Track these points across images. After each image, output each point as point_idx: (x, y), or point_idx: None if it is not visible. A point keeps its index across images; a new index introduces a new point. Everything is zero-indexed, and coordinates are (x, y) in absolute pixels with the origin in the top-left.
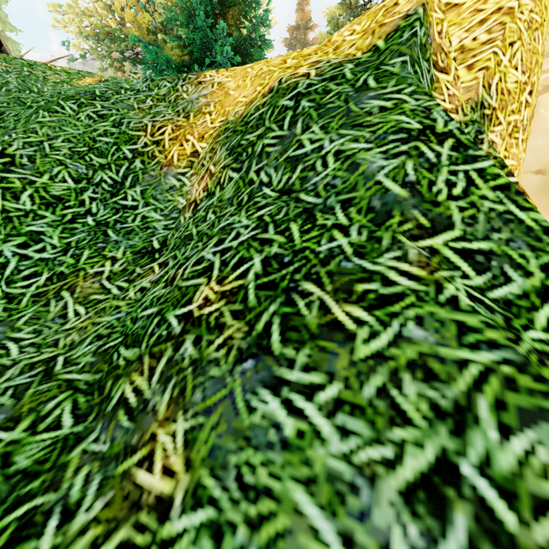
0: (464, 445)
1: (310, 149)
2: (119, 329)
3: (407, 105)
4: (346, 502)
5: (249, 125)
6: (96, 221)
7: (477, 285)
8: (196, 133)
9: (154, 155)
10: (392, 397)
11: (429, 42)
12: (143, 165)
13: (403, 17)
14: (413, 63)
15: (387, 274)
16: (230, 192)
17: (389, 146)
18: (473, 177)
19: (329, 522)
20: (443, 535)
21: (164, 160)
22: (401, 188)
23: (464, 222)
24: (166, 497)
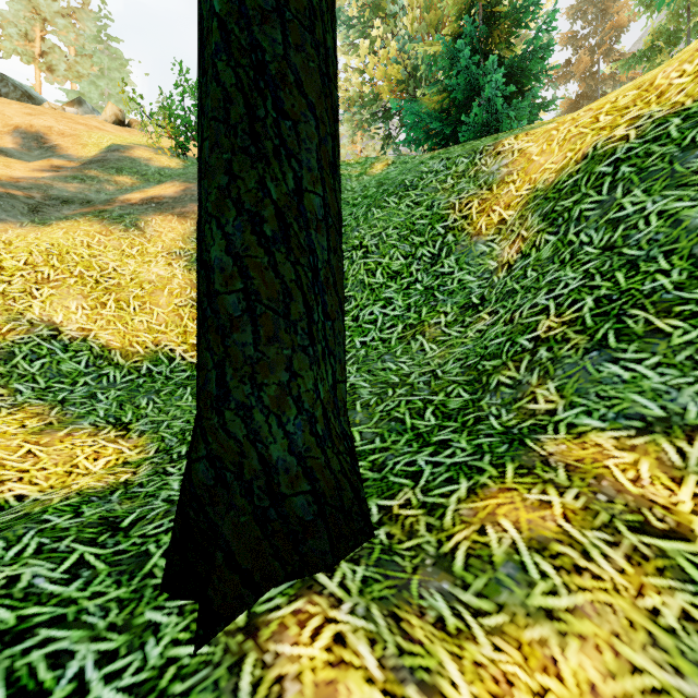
0: None
1: (631, 211)
2: (473, 354)
3: None
4: (663, 397)
5: (562, 192)
6: (424, 287)
7: None
8: (502, 203)
9: (464, 228)
10: (695, 359)
11: None
12: (455, 238)
13: None
14: None
15: None
16: (547, 253)
17: None
18: None
19: (652, 403)
20: None
21: (473, 231)
22: None
23: None
24: (552, 409)
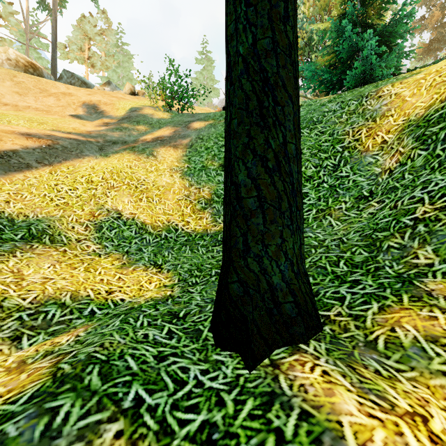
0: None
1: None
2: (367, 228)
3: None
4: None
5: (430, 122)
6: (329, 185)
7: None
8: (384, 130)
9: (356, 147)
10: None
11: None
12: (349, 154)
13: None
14: None
15: None
16: (420, 162)
17: None
18: None
19: None
20: None
21: (362, 149)
22: None
23: None
24: (430, 263)
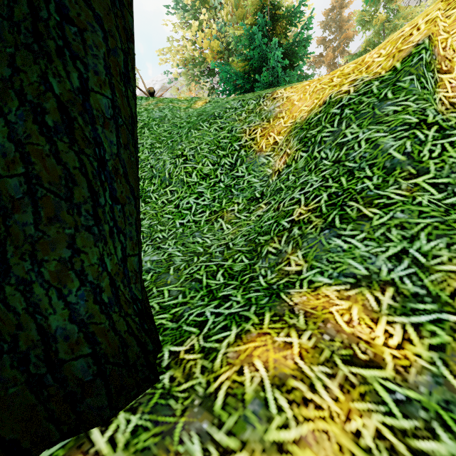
0: (412, 245)
1: (350, 138)
2: (253, 232)
3: (410, 108)
4: (367, 261)
5: (311, 125)
6: (225, 185)
7: (437, 198)
8: (276, 131)
9: (251, 146)
10: (386, 235)
11: (433, 58)
12: (246, 153)
13: (414, 46)
14: (419, 78)
15: (389, 195)
16: (302, 164)
17: (397, 133)
18: (446, 146)
19: (361, 265)
20: (399, 265)
21: (257, 149)
22: (402, 156)
23: (436, 170)
24: (299, 270)
